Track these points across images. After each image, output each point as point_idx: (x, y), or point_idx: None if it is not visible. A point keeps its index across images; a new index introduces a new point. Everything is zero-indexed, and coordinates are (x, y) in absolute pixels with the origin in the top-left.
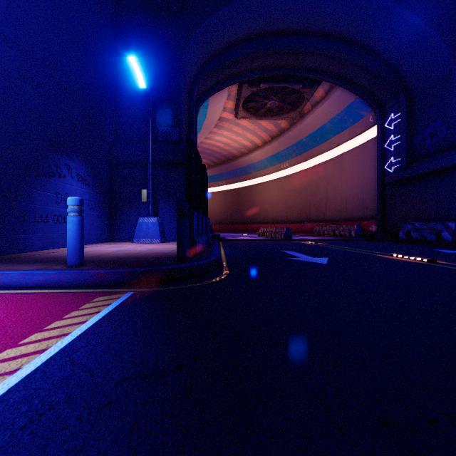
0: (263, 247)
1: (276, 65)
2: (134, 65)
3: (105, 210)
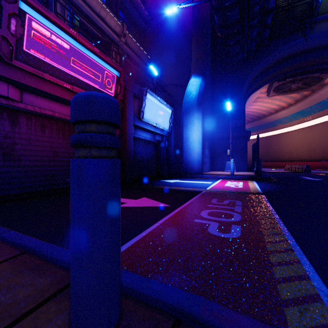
0: (288, 175)
1: (298, 67)
2: (228, 104)
3: (210, 158)
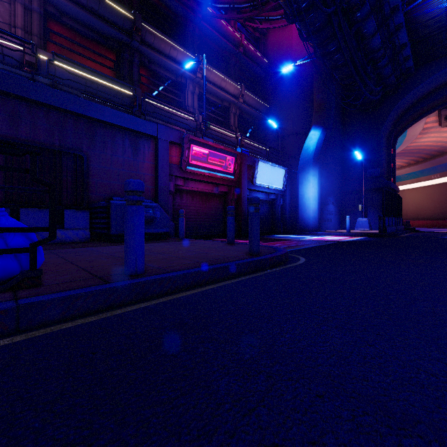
0: (439, 235)
1: None
2: (356, 153)
3: (339, 215)
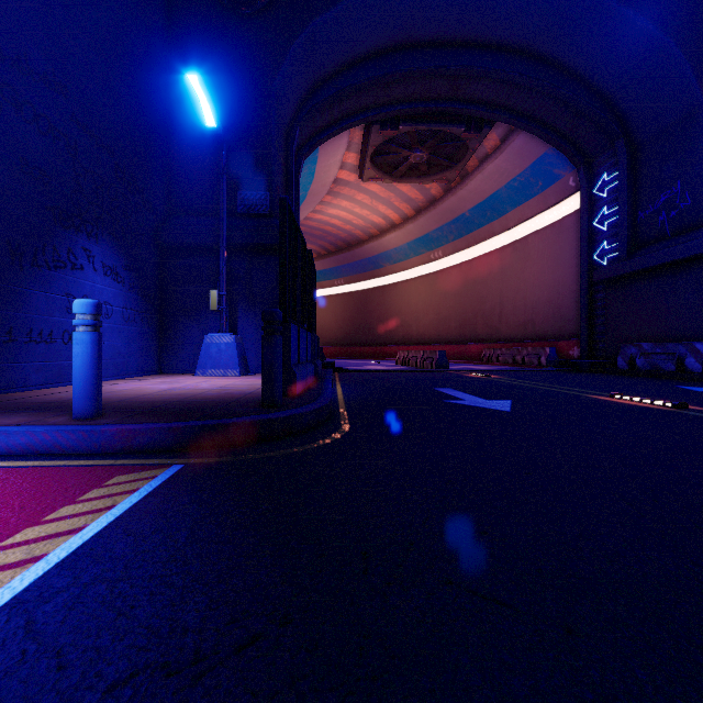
0: (404, 383)
1: (423, 95)
2: (196, 88)
3: (150, 323)
